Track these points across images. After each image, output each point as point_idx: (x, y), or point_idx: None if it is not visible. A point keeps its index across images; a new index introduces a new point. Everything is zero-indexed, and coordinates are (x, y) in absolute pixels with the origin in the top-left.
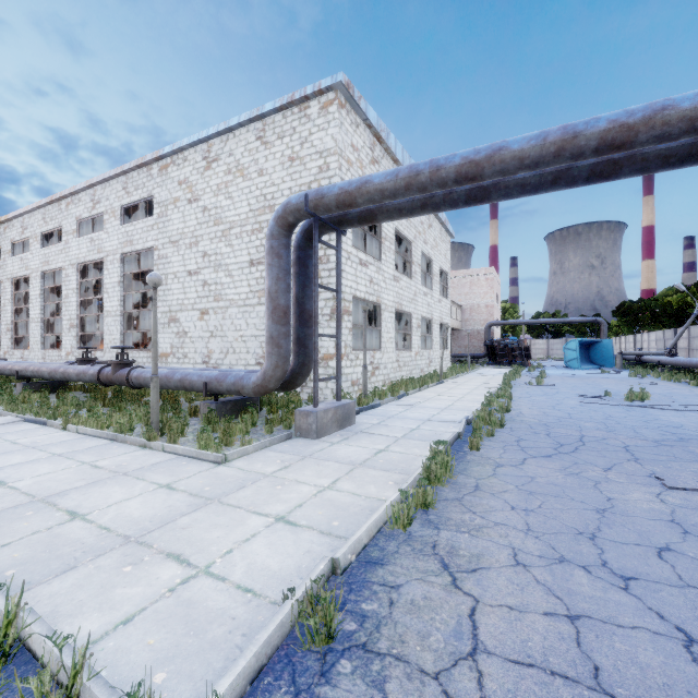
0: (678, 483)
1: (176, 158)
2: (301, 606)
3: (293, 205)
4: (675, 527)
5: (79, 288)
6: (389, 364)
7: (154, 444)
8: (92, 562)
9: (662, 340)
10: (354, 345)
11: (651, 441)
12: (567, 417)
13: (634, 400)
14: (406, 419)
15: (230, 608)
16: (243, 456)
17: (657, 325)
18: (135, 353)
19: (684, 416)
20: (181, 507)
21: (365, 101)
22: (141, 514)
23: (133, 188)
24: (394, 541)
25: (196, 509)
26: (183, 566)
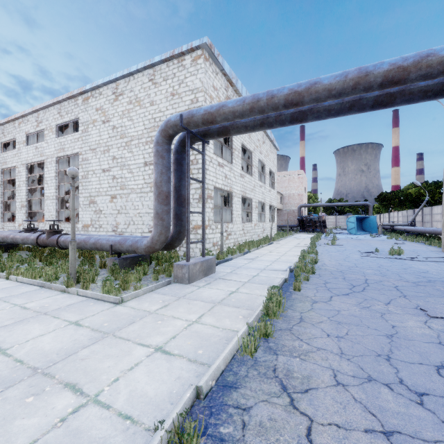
0: (437, 313)
1: (94, 93)
2: (170, 435)
3: (172, 122)
4: (443, 348)
5: (27, 180)
6: (238, 232)
7: (71, 289)
8: (1, 393)
9: (406, 216)
10: (215, 219)
11: (411, 282)
12: (354, 266)
13: (394, 255)
14: (249, 268)
15: (110, 436)
16: (135, 297)
17: (402, 207)
18: (66, 225)
19: (427, 264)
20: (83, 341)
21: (222, 58)
22: (51, 347)
23: (65, 112)
24: (244, 366)
25: (95, 342)
26: (77, 395)
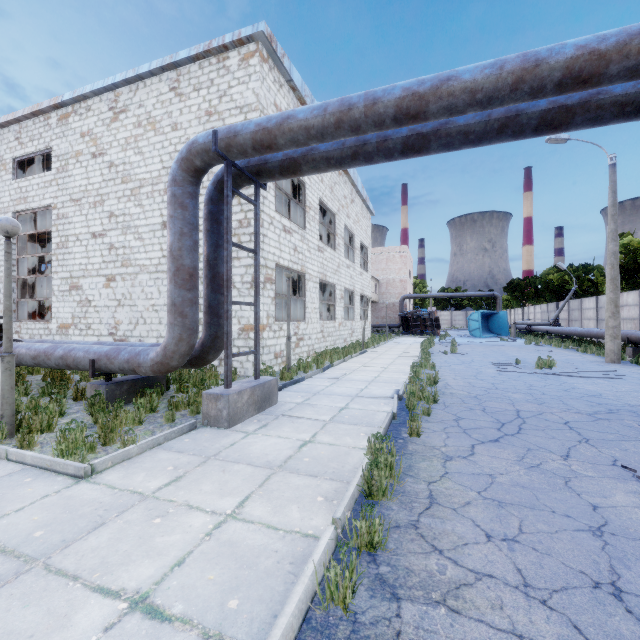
0: None
1: (78, 107)
2: None
3: (200, 144)
4: None
5: None
6: (314, 335)
7: None
8: None
9: (546, 312)
10: (280, 316)
11: (586, 414)
12: (493, 387)
13: (543, 368)
14: (333, 395)
15: None
16: (123, 461)
17: (539, 299)
18: (30, 324)
19: (595, 383)
20: None
21: (289, 61)
22: None
23: (28, 138)
24: None
25: None
26: None
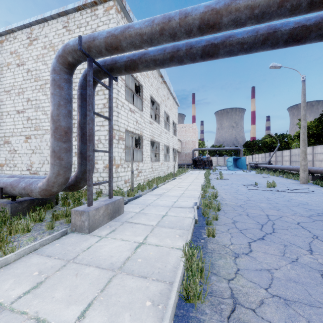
0: None
1: (8, 36)
2: None
3: (71, 46)
4: None
5: None
6: (147, 170)
7: None
8: None
9: (264, 157)
10: (129, 159)
11: (306, 217)
12: (248, 199)
13: (271, 187)
14: (158, 206)
15: None
16: (1, 268)
17: (260, 151)
18: None
19: (301, 196)
20: None
21: (133, 15)
22: None
23: None
24: None
25: None
26: None
